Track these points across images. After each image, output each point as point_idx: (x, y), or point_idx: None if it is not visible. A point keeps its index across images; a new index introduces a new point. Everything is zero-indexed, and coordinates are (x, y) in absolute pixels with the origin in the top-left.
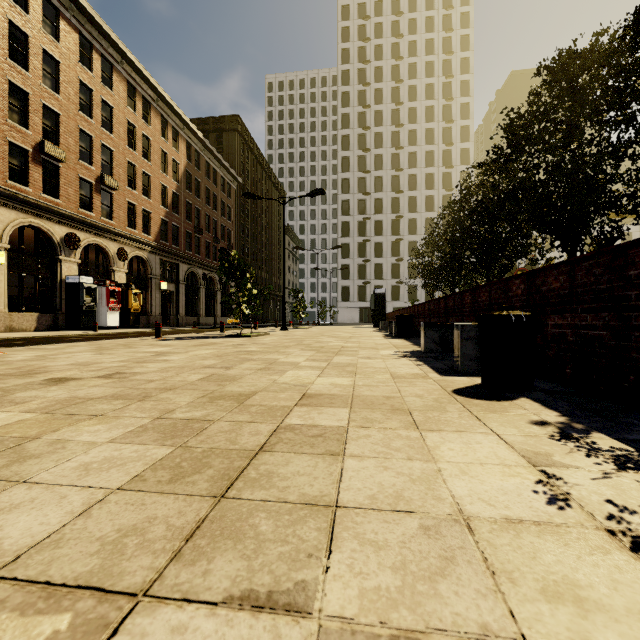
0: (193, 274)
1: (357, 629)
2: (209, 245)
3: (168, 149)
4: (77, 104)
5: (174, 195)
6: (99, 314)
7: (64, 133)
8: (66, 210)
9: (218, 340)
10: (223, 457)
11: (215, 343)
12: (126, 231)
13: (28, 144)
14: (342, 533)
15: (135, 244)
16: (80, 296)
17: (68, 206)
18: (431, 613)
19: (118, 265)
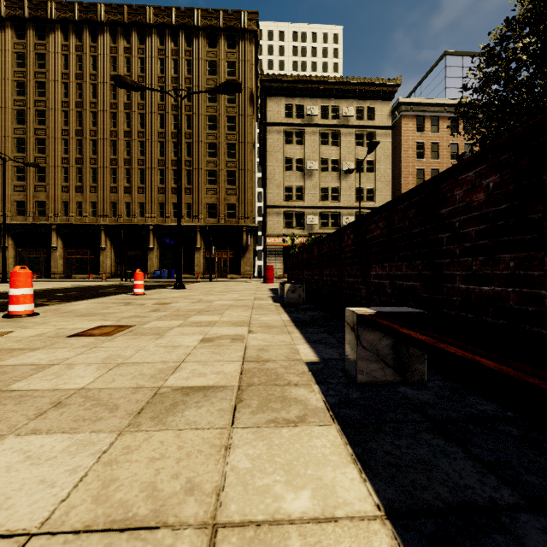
0: None
1: None
2: None
3: None
4: (448, 157)
5: None
6: None
7: None
8: None
9: None
10: None
11: None
12: None
13: None
14: None
15: None
16: None
17: None
18: None
19: None
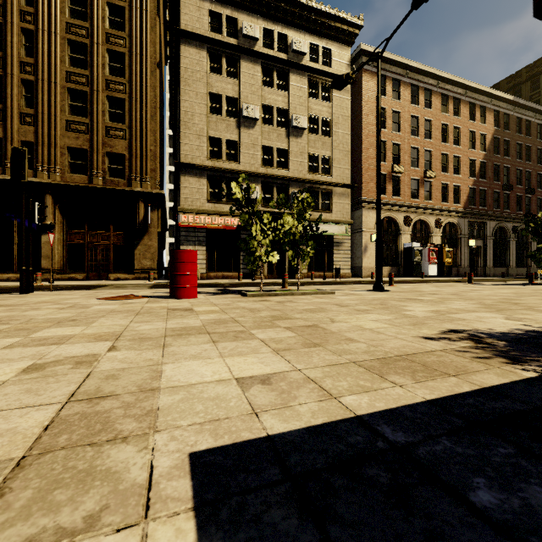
0: (501, 229)
1: (518, 317)
2: (520, 198)
3: (475, 127)
4: (409, 132)
5: (481, 164)
6: (423, 267)
7: (402, 155)
8: (404, 202)
9: (521, 286)
10: (501, 308)
11: (517, 288)
12: (440, 205)
13: (385, 170)
14: (527, 315)
15: (447, 213)
16: (412, 255)
17: (404, 199)
18: (535, 319)
19: (435, 231)
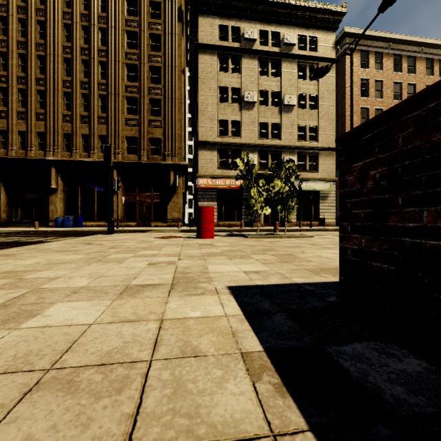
0: None
1: None
2: None
3: None
4: (392, 97)
5: None
6: None
7: None
8: None
9: None
10: None
11: None
12: None
13: None
14: None
15: None
16: None
17: None
18: None
19: None
